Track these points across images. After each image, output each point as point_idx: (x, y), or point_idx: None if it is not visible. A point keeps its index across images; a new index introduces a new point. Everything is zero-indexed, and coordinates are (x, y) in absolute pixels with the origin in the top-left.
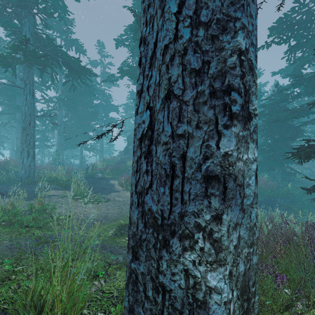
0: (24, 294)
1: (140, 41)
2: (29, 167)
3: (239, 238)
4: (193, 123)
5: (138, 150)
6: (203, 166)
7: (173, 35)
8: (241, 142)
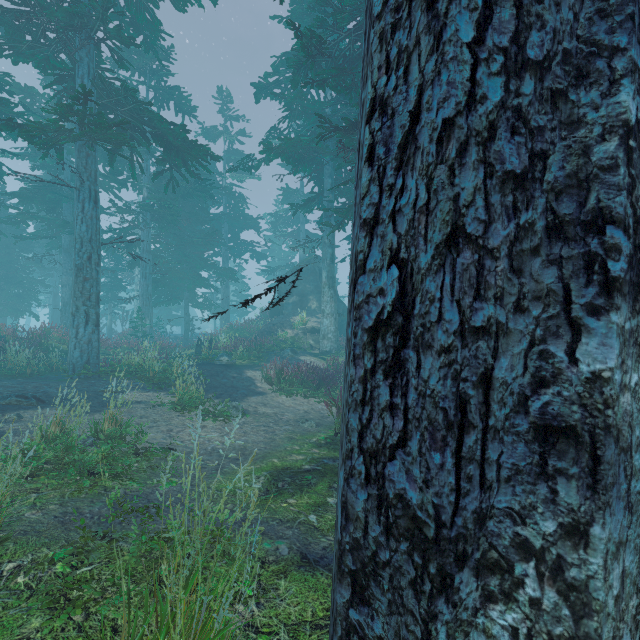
0: None
1: (369, 106)
2: (88, 344)
3: (623, 576)
4: (507, 301)
5: (367, 356)
6: (532, 401)
7: (466, 96)
8: (627, 346)
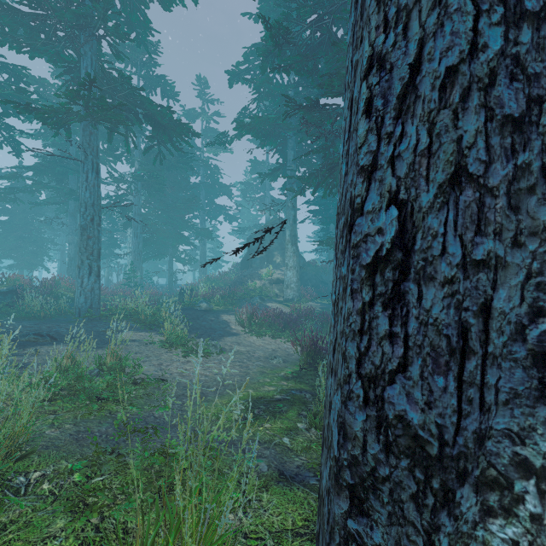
0: (120, 542)
1: (367, 63)
2: (91, 292)
3: None
4: (505, 236)
5: (365, 290)
6: (529, 329)
7: (469, 44)
8: None
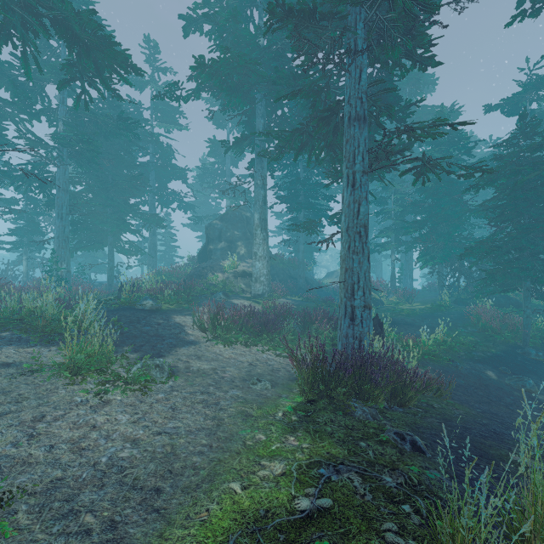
0: None
1: None
2: None
3: None
4: None
5: None
6: None
7: None
8: None
